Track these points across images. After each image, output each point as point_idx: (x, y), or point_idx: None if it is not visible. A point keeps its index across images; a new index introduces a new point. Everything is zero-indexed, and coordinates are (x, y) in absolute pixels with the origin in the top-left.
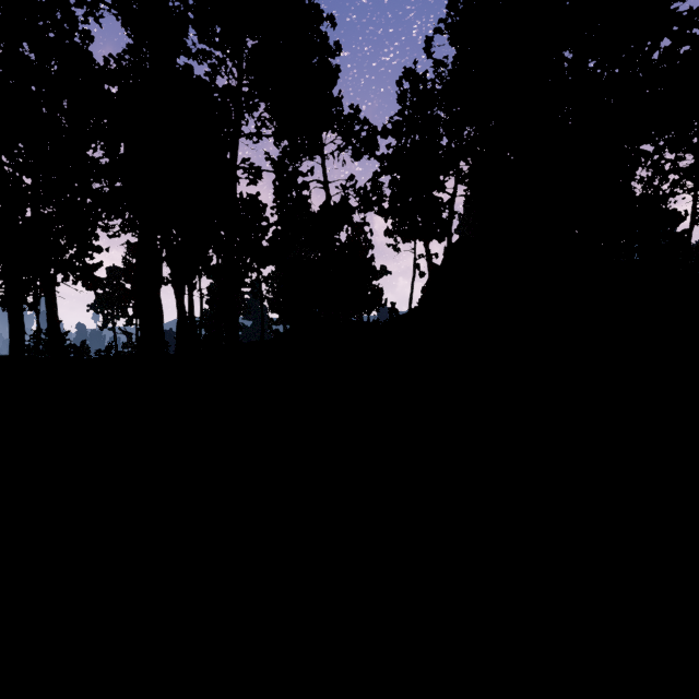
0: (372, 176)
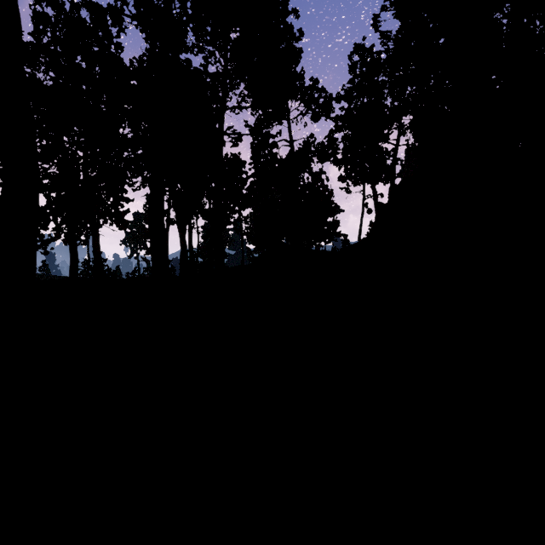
0: (328, 133)
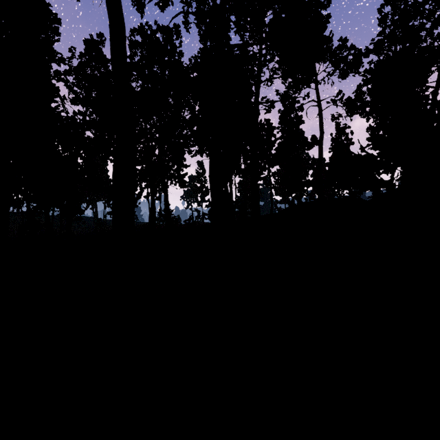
0: (357, 87)
